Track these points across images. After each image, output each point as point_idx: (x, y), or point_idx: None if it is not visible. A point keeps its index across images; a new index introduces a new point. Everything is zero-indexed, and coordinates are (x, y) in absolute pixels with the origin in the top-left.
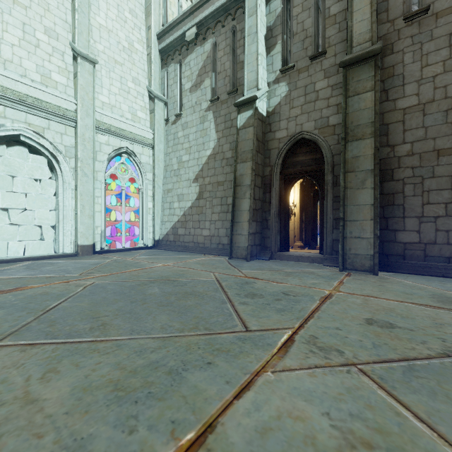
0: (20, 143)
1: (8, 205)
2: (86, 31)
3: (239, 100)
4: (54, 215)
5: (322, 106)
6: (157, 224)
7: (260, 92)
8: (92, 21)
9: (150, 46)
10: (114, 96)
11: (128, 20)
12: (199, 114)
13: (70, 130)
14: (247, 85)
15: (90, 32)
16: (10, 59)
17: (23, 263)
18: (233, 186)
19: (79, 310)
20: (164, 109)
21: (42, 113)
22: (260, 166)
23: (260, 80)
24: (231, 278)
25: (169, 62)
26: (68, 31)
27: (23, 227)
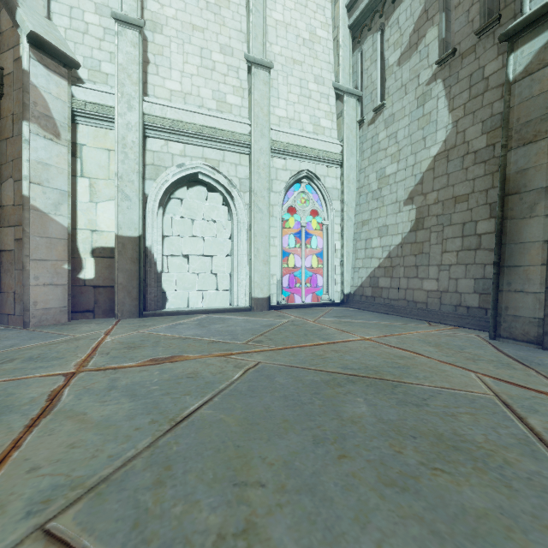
0: (198, 182)
1: (188, 251)
2: (261, 33)
3: (514, 23)
4: (229, 262)
5: None
6: (346, 272)
7: None
8: (267, 20)
9: (337, 25)
10: (292, 106)
11: (309, 2)
12: (415, 93)
13: (245, 158)
14: None
15: (265, 33)
16: (189, 92)
17: (198, 317)
18: (498, 195)
19: (219, 439)
20: (357, 107)
21: (217, 144)
22: None
23: None
24: (542, 403)
25: (364, 36)
26: (243, 41)
27: (201, 276)
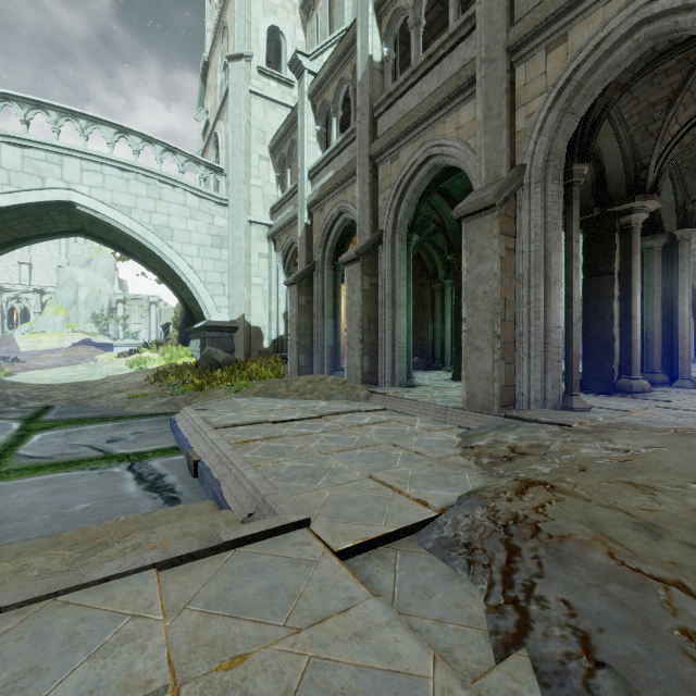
0: None
1: None
2: None
3: None
4: None
5: (695, 261)
6: None
7: None
8: None
9: None
10: None
11: None
12: None
13: None
14: None
15: None
16: None
17: None
18: None
19: None
20: None
21: None
22: None
23: None
24: None
25: None
26: None
27: None
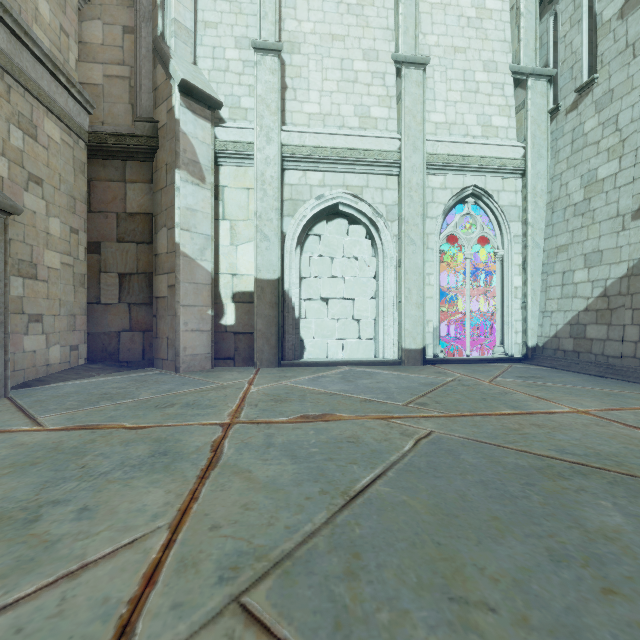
0: (338, 214)
1: (327, 294)
2: (412, 24)
3: None
4: (373, 305)
5: None
6: (531, 317)
7: None
8: (420, 7)
9: None
10: (452, 107)
11: None
12: None
13: (392, 180)
14: None
15: (417, 23)
16: (328, 112)
17: (340, 369)
18: None
19: (410, 528)
20: (548, 92)
21: (360, 167)
22: None
23: None
24: None
25: None
26: (390, 40)
27: (341, 322)
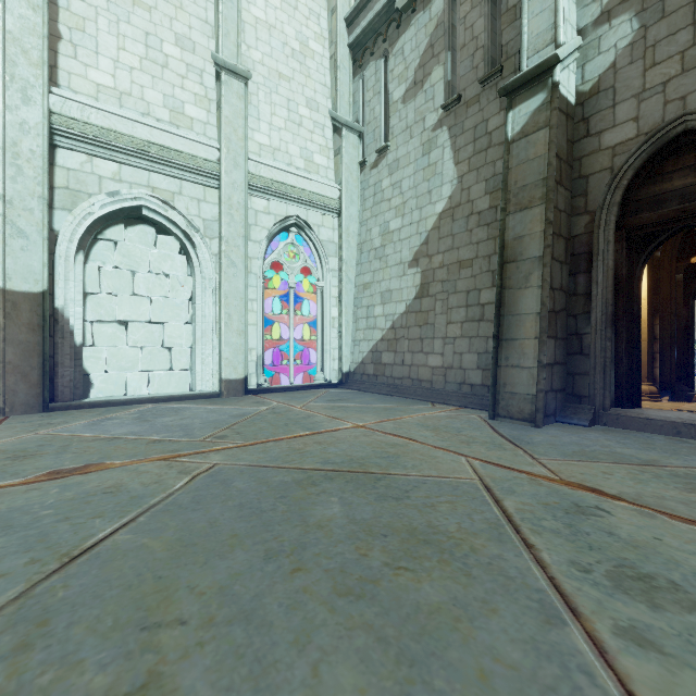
0: (142, 220)
1: (126, 316)
2: (234, 30)
3: (512, 78)
4: (190, 331)
5: None
6: (345, 346)
7: (565, 47)
8: (244, 15)
9: (335, 41)
10: (277, 133)
11: (300, 4)
12: (421, 138)
13: (212, 193)
14: (529, 45)
15: (240, 31)
16: (127, 91)
17: (140, 408)
18: (498, 263)
19: (134, 571)
20: (358, 146)
21: (171, 169)
22: (563, 215)
23: (562, 25)
24: (521, 483)
25: (367, 61)
26: (210, 36)
27: (147, 350)
